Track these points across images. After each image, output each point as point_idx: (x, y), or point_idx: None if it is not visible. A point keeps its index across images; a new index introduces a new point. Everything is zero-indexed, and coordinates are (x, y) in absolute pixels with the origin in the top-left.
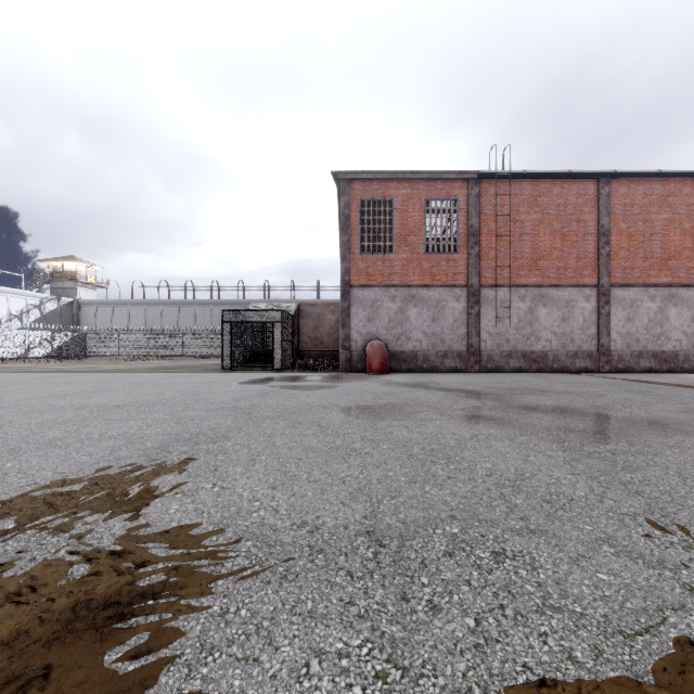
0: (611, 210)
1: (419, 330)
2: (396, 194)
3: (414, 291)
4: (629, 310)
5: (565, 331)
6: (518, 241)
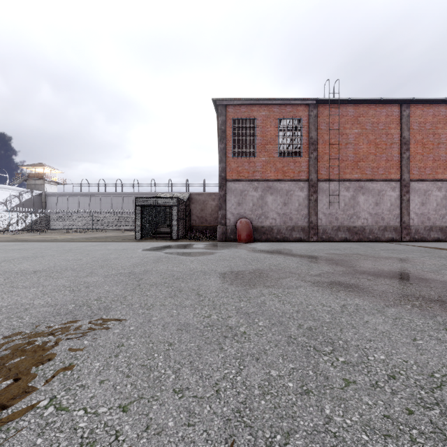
0: (410, 127)
1: (274, 211)
2: (258, 115)
3: (271, 183)
4: (423, 197)
5: (377, 212)
6: (344, 148)
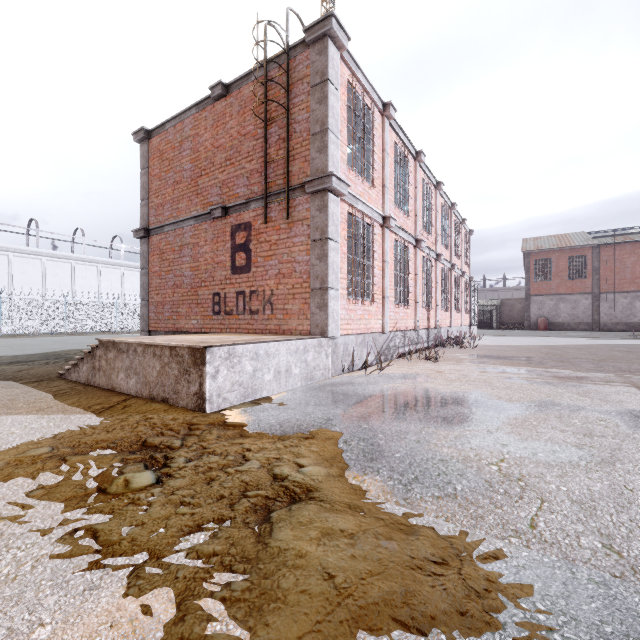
0: None
1: (565, 313)
2: (553, 256)
3: (562, 296)
4: None
5: None
6: (622, 271)
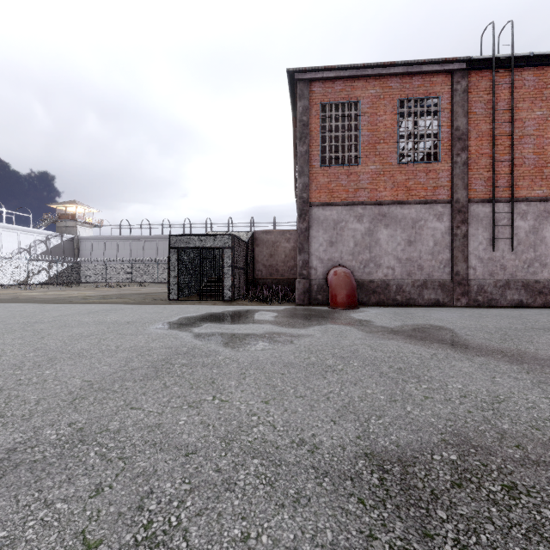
0: None
1: (391, 255)
2: (363, 95)
3: (385, 208)
4: None
5: None
6: (518, 144)
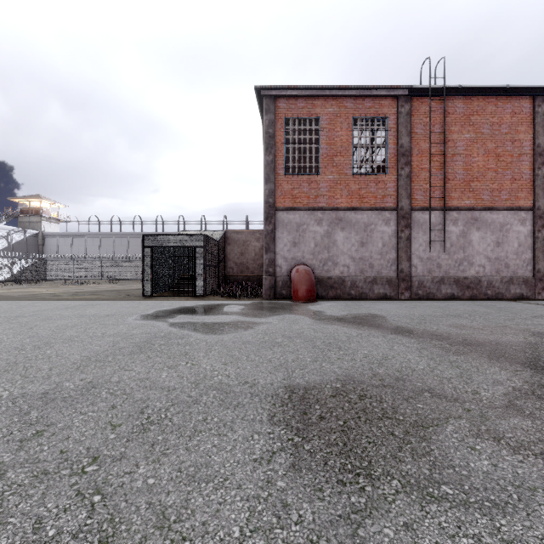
0: None
1: (346, 254)
2: (322, 112)
3: (341, 214)
4: None
5: (499, 256)
6: (450, 161)
